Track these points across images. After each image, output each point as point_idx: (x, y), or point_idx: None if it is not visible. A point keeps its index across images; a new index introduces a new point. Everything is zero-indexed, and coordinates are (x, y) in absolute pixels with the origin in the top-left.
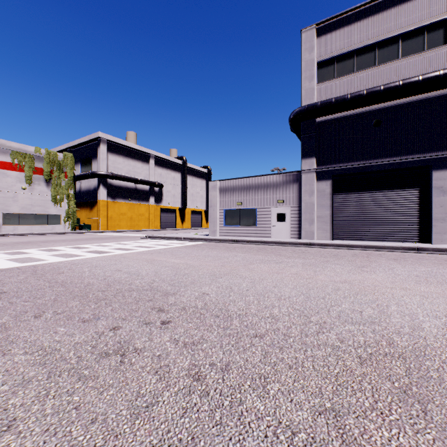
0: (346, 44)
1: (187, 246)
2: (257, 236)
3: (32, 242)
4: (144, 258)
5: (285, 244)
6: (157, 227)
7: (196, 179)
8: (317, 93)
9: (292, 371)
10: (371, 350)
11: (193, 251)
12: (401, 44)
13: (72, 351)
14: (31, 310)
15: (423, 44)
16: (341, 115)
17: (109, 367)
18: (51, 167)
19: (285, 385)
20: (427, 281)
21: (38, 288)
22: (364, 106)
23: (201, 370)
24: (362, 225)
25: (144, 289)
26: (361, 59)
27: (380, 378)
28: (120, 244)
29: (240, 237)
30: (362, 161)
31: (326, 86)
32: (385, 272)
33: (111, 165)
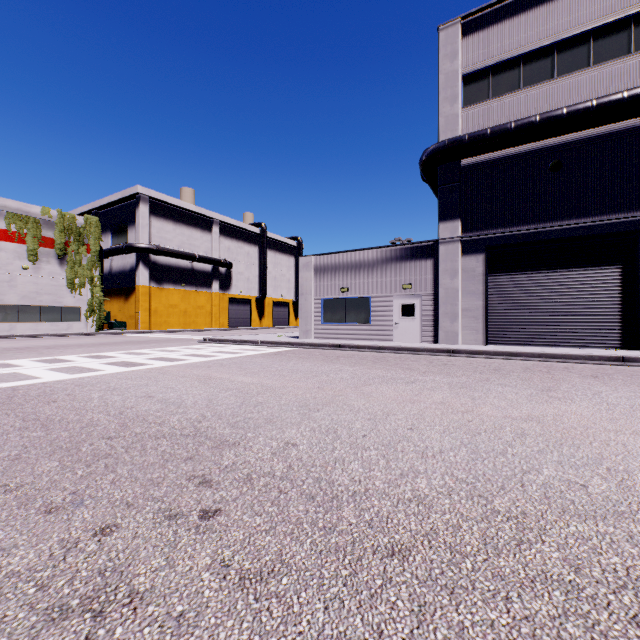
0: (507, 46)
1: (265, 354)
2: (371, 339)
3: (32, 347)
4: (195, 374)
5: (415, 351)
6: (223, 325)
7: (281, 255)
8: (463, 121)
9: None
10: None
11: (274, 363)
12: (594, 44)
13: None
14: None
15: (628, 44)
16: (499, 155)
17: None
18: (66, 236)
19: None
20: None
21: None
22: (537, 140)
23: None
24: (533, 322)
25: (183, 434)
26: (531, 69)
27: None
28: (164, 350)
29: (346, 340)
30: (532, 225)
31: (477, 111)
32: (589, 400)
33: (155, 235)
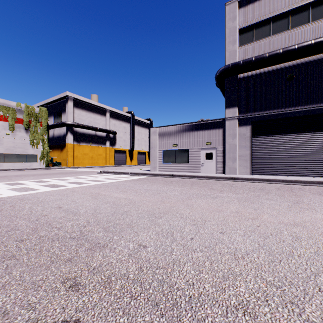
0: (263, 13)
1: (132, 180)
2: (189, 171)
3: (7, 176)
4: (91, 192)
5: (213, 178)
6: (112, 164)
7: (141, 128)
8: (239, 54)
9: None
10: None
11: (136, 185)
12: (312, 10)
13: None
14: None
15: None
16: (259, 72)
17: None
18: (29, 118)
19: None
20: None
21: None
22: (280, 63)
23: None
24: (277, 162)
25: (71, 237)
26: (276, 25)
27: None
28: (77, 178)
29: (175, 172)
30: (277, 109)
31: (246, 48)
32: None
33: (76, 117)
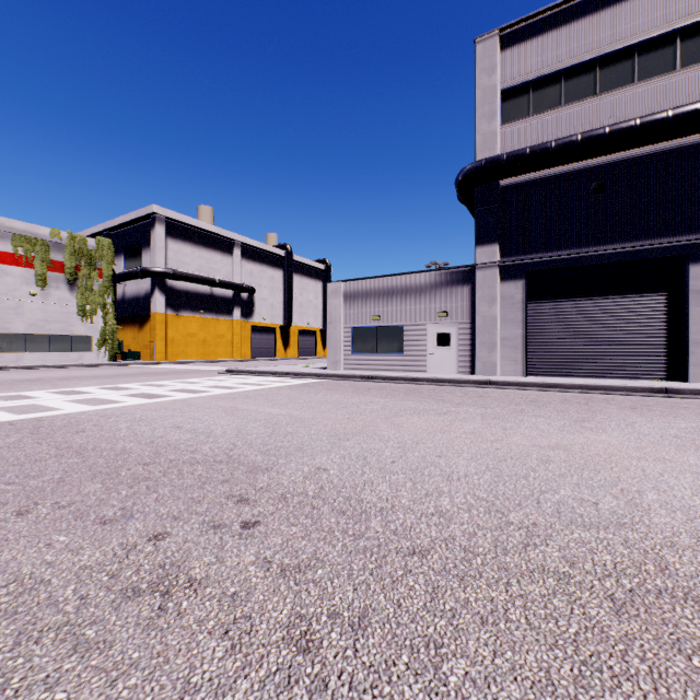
0: (547, 60)
1: (292, 386)
2: (404, 370)
3: (44, 379)
4: (221, 405)
5: (450, 382)
6: (245, 355)
7: (307, 279)
8: (501, 140)
9: (487, 631)
10: (629, 582)
11: (302, 395)
12: (638, 60)
13: (72, 585)
14: (15, 500)
15: (674, 59)
16: (540, 175)
17: (136, 621)
18: (77, 260)
19: (477, 665)
20: (697, 447)
21: (36, 458)
22: (578, 160)
23: (312, 628)
24: (575, 352)
25: (216, 460)
26: (572, 85)
27: (662, 648)
28: (184, 382)
29: (377, 371)
30: (574, 249)
31: (516, 128)
32: (621, 430)
33: (172, 258)
